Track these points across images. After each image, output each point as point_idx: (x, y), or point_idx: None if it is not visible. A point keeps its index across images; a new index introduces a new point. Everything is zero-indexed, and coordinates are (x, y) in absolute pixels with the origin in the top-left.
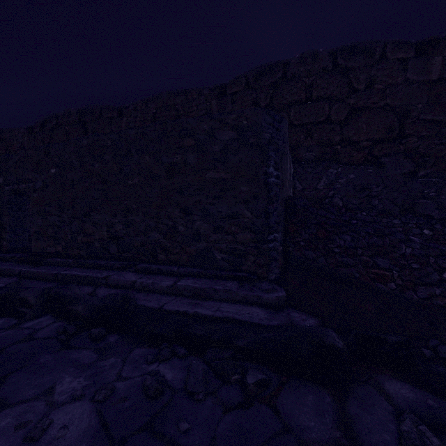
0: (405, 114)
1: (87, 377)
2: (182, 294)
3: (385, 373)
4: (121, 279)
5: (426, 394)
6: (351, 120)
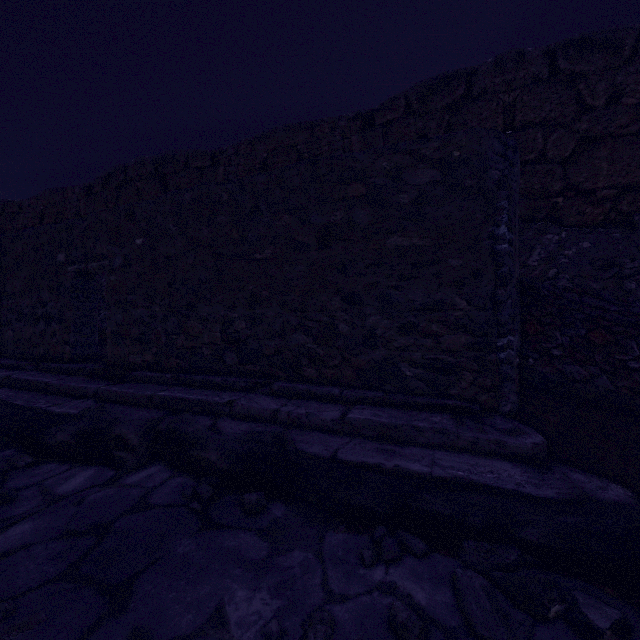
0: None
1: (271, 590)
2: (359, 433)
3: None
4: (254, 407)
5: None
6: (582, 157)
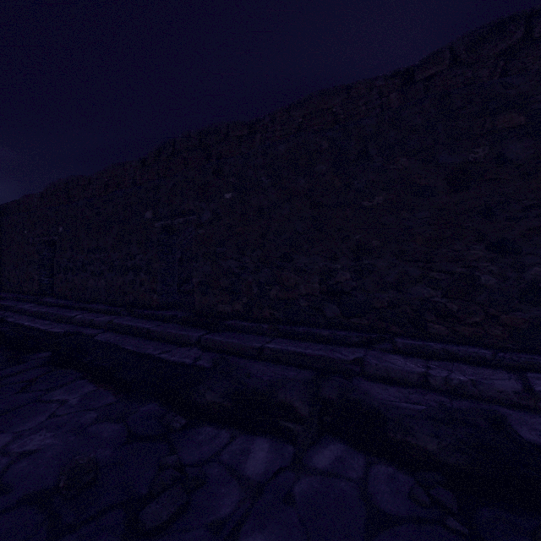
0: None
1: None
2: None
3: None
4: (394, 368)
5: None
6: None
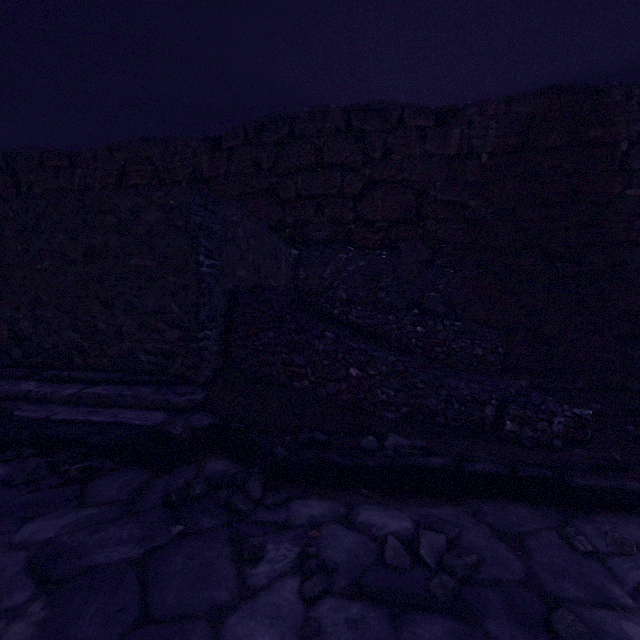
0: (424, 192)
1: None
2: (85, 403)
3: (221, 456)
4: (13, 389)
5: (239, 467)
6: (366, 195)
